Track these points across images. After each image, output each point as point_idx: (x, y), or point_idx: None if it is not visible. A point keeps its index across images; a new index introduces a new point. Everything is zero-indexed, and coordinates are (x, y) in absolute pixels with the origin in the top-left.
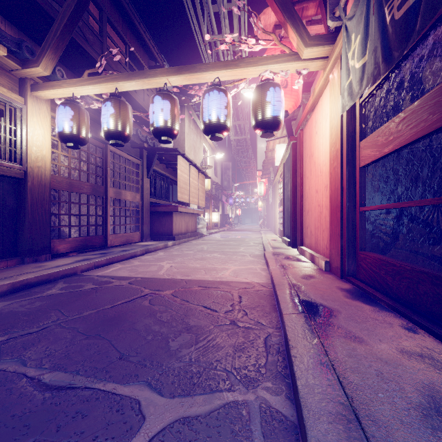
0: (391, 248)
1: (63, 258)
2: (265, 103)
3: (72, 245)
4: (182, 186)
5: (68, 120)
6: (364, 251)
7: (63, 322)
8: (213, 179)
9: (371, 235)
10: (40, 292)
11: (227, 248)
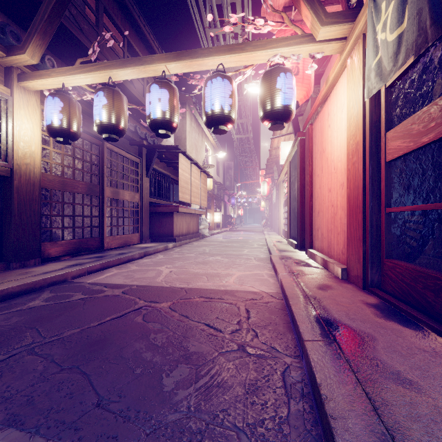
0: (420, 255)
1: (54, 263)
2: (275, 90)
3: (65, 248)
4: (183, 186)
5: (57, 112)
6: (391, 258)
7: (37, 347)
8: (215, 178)
9: (398, 239)
10: (21, 304)
11: (230, 250)
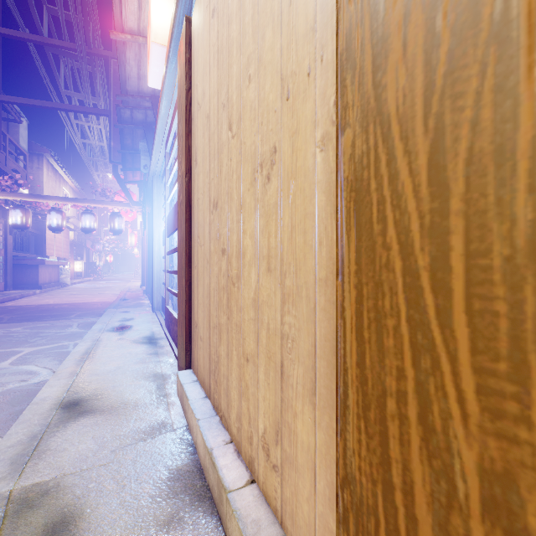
0: None
1: None
2: (115, 223)
3: None
4: (49, 243)
5: None
6: None
7: (26, 312)
8: (74, 223)
9: None
10: None
11: (95, 292)
